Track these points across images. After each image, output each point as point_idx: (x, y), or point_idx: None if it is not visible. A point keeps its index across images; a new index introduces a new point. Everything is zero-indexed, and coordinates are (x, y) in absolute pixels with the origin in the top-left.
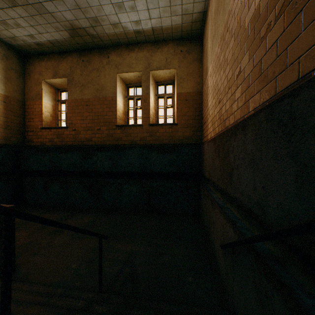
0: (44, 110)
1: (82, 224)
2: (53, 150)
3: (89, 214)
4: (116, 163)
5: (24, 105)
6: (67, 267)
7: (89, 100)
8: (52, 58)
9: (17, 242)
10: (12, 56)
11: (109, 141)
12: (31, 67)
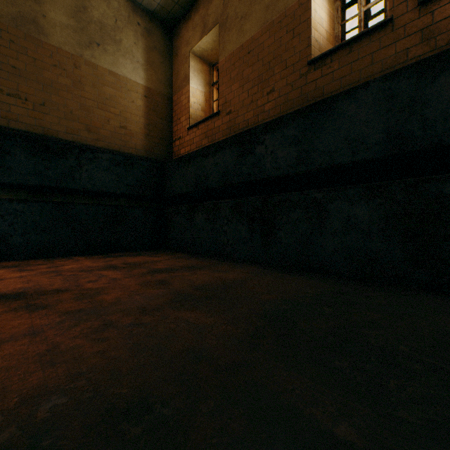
0: (191, 101)
1: (215, 281)
2: (198, 155)
3: (243, 269)
4: (308, 148)
5: (171, 103)
6: (34, 392)
7: (252, 39)
8: (200, 5)
9: (87, 284)
10: (155, 31)
11: (292, 108)
12: (178, 41)
